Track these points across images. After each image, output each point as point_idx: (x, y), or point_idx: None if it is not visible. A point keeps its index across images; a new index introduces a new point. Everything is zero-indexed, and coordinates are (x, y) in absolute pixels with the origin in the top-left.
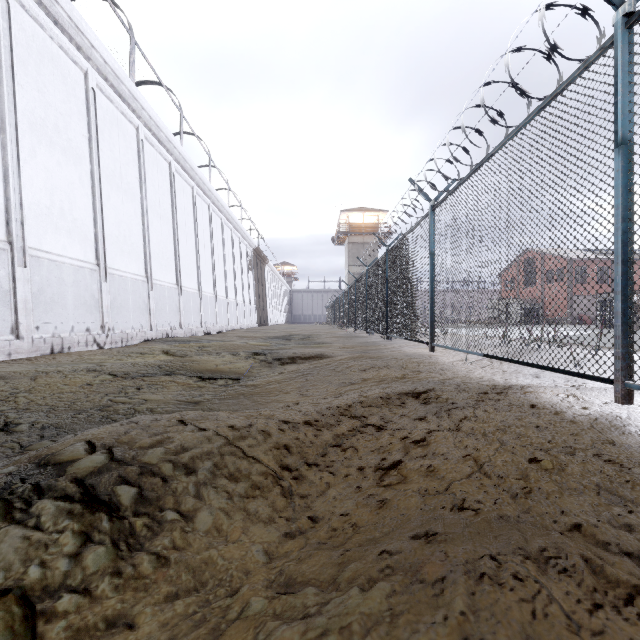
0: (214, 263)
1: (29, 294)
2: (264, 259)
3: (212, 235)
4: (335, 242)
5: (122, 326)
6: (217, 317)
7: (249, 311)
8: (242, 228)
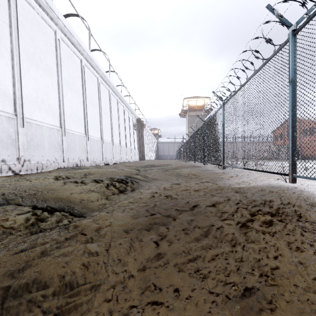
0: (112, 124)
1: None
2: (143, 125)
3: (111, 108)
4: (181, 115)
5: (38, 158)
6: (113, 155)
7: (134, 152)
8: (130, 106)
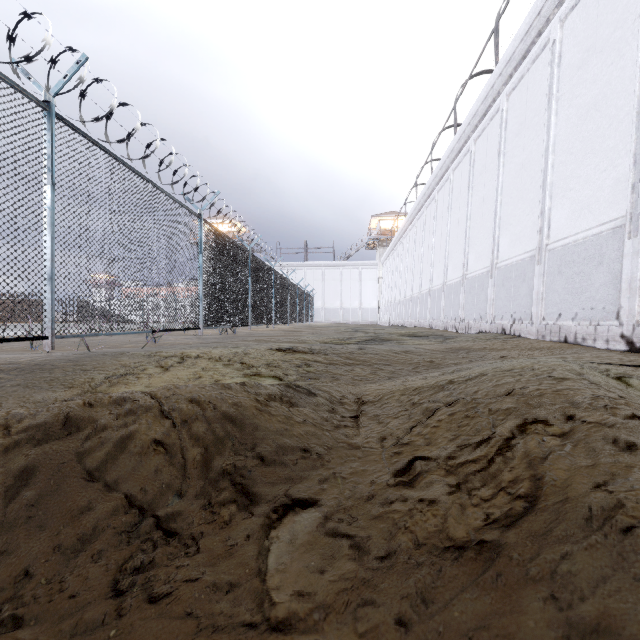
0: None
1: (443, 303)
2: None
3: None
4: None
5: (469, 317)
6: None
7: None
8: None
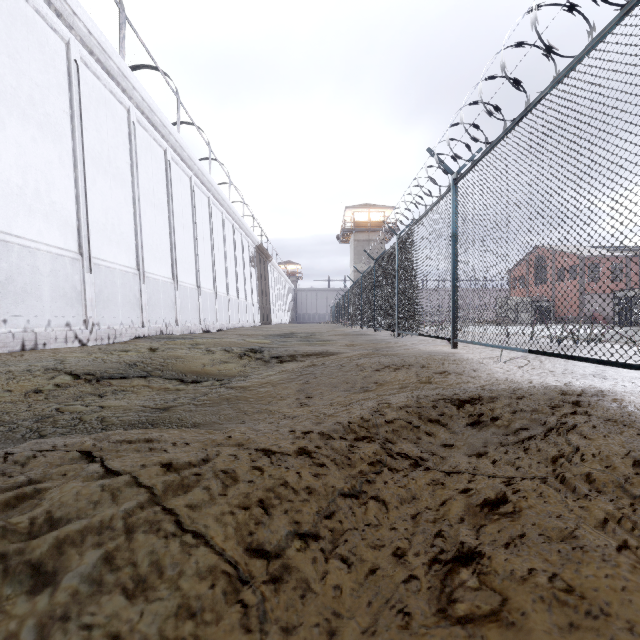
0: (214, 258)
1: None
2: (267, 257)
3: (212, 229)
4: (340, 239)
5: (109, 321)
6: (217, 314)
7: (252, 309)
8: (244, 223)
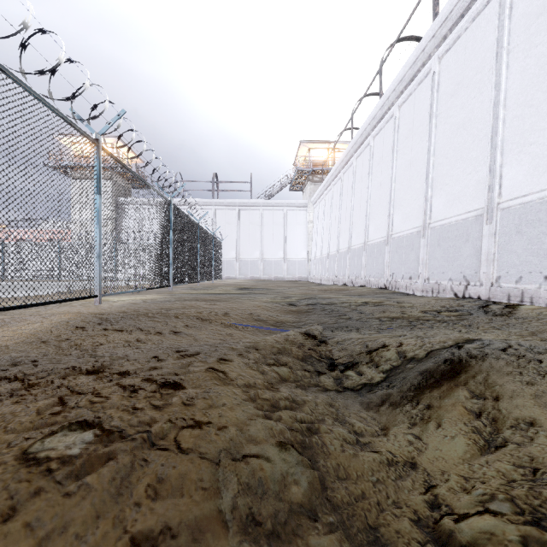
0: None
1: None
2: None
3: None
4: None
5: None
6: None
7: None
8: None
